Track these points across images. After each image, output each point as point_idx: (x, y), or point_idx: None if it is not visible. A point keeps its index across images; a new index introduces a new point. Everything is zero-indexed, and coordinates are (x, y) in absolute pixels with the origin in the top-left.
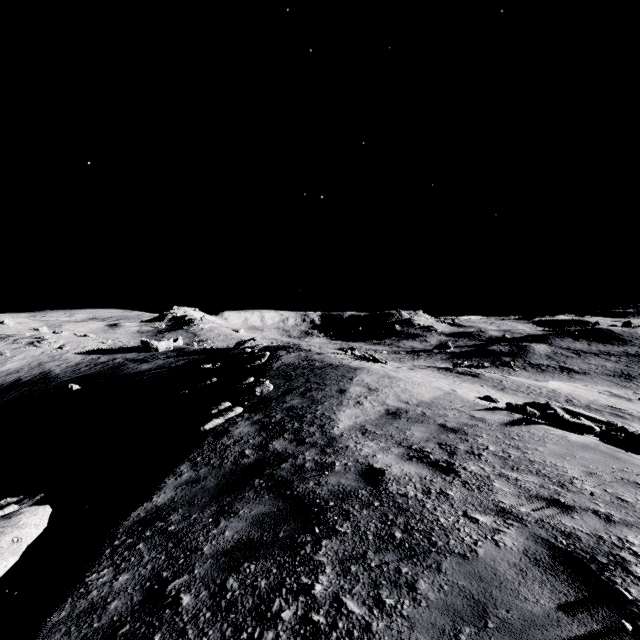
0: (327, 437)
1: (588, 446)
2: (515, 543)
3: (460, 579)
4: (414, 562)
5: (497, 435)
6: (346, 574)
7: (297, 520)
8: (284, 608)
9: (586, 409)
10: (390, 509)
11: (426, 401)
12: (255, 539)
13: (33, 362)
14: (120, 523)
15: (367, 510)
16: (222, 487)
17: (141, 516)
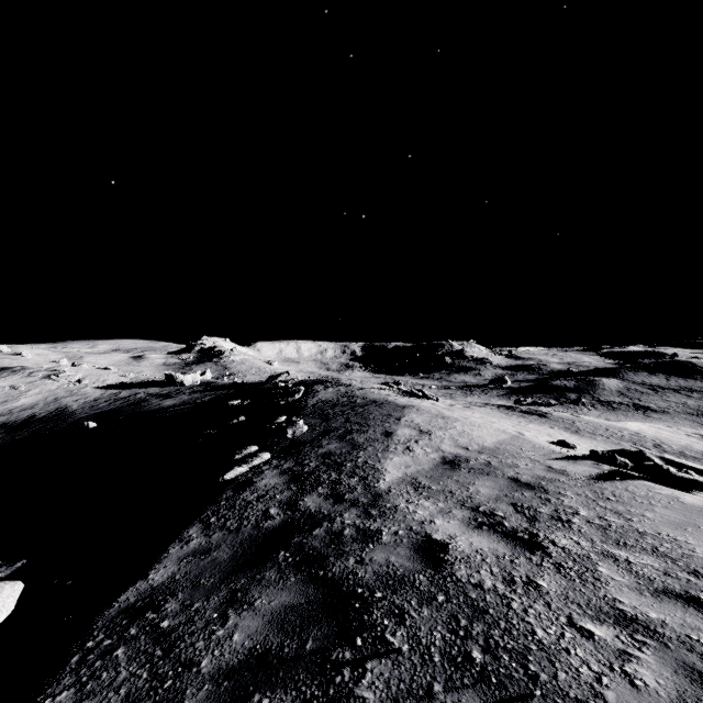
0: (371, 493)
1: None
2: (660, 681)
3: None
4: None
5: (586, 494)
6: None
7: (332, 620)
8: None
9: (681, 457)
10: (461, 608)
11: (489, 447)
12: (273, 650)
13: (49, 397)
14: (102, 611)
15: (428, 608)
16: (237, 561)
17: (130, 602)
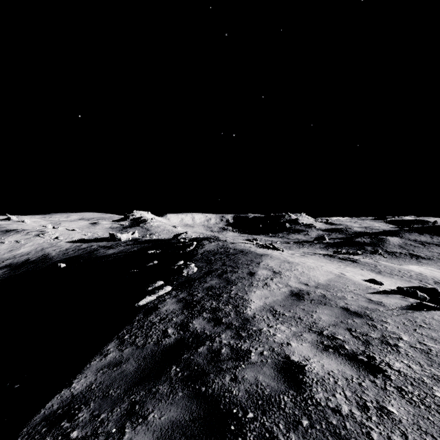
0: (241, 318)
1: None
2: None
3: None
4: None
5: (403, 321)
6: None
7: None
8: None
9: None
10: (325, 436)
11: (322, 283)
12: None
13: (38, 248)
14: (30, 417)
15: (295, 434)
16: (139, 374)
17: (53, 409)
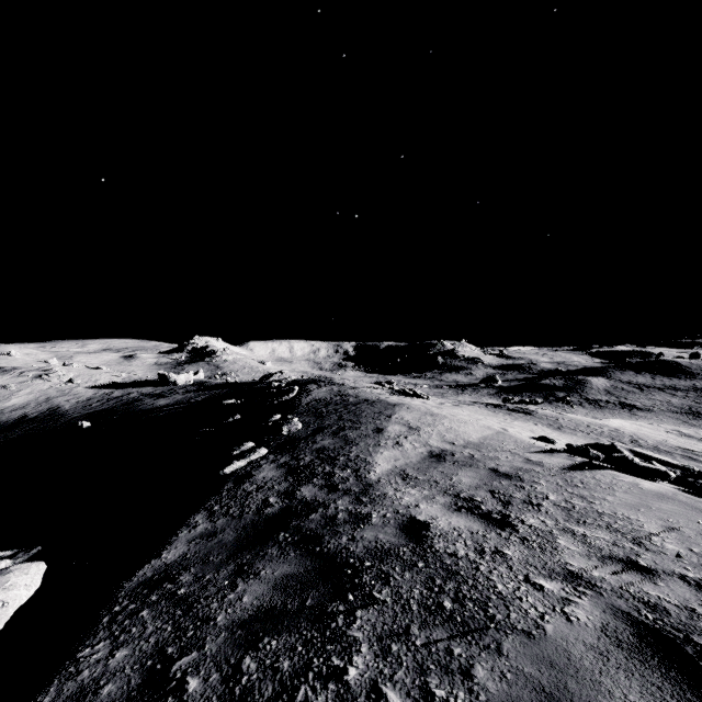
0: (362, 483)
1: (665, 495)
2: (590, 617)
3: (526, 665)
4: (468, 641)
5: (557, 482)
6: (386, 655)
7: (327, 584)
8: (311, 699)
9: (655, 451)
10: (437, 572)
11: (474, 442)
12: (278, 607)
13: (40, 397)
14: (123, 584)
15: (410, 572)
16: (242, 542)
17: (147, 576)
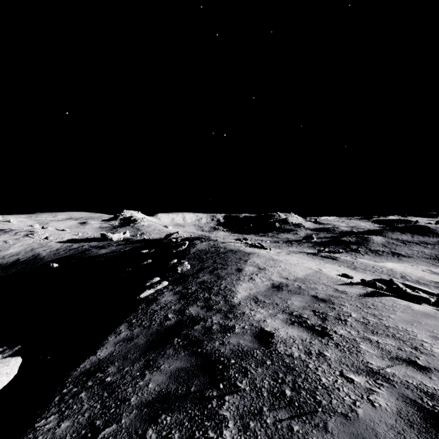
0: (229, 305)
1: (429, 314)
2: (388, 404)
3: None
4: (303, 420)
5: (357, 304)
6: (246, 430)
7: (206, 375)
8: None
9: (417, 283)
10: (280, 368)
11: (301, 277)
12: (172, 392)
13: (28, 248)
14: (70, 373)
15: (261, 368)
16: (149, 344)
17: (86, 367)
